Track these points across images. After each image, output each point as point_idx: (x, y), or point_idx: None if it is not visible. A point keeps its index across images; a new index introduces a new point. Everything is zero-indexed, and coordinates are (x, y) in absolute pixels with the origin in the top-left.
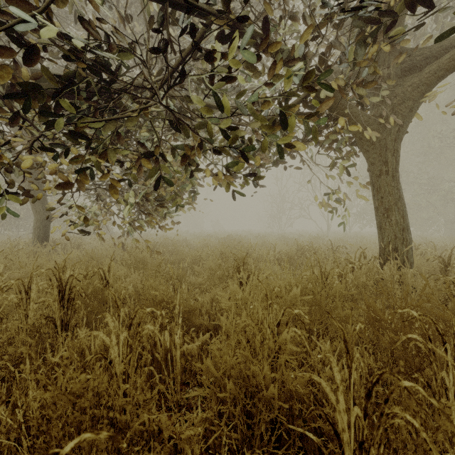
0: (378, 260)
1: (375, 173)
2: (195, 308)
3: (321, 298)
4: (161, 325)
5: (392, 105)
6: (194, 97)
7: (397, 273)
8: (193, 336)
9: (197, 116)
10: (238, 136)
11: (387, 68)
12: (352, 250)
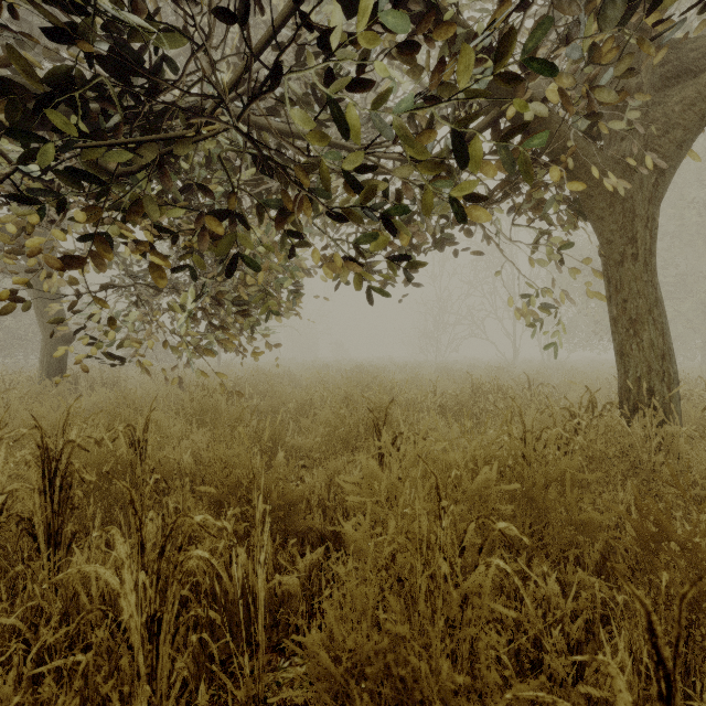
0: (621, 410)
1: (614, 258)
2: (299, 499)
3: (535, 486)
4: (235, 534)
5: (645, 139)
6: (296, 115)
7: (657, 433)
8: (293, 553)
9: (302, 152)
10: (376, 186)
11: (635, 74)
12: (561, 390)
